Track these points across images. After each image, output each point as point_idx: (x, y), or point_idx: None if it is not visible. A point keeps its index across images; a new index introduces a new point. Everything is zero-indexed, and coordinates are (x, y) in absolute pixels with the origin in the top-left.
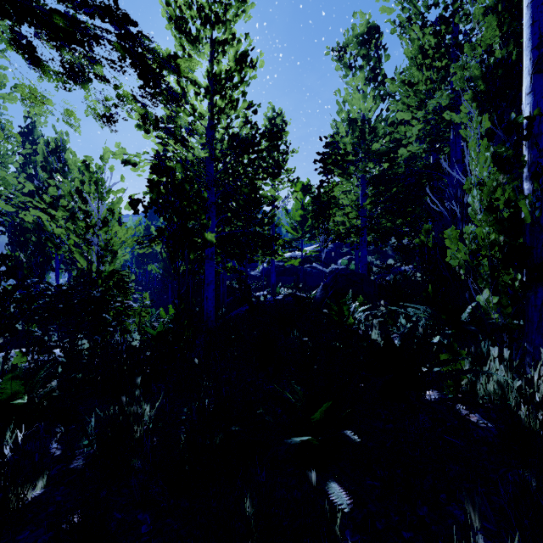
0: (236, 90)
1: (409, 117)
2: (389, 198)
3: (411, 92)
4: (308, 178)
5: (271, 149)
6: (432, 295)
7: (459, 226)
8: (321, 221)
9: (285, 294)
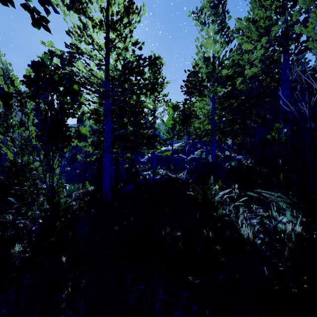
0: (125, 29)
1: (251, 48)
2: (230, 111)
3: (253, 27)
4: (176, 101)
5: (151, 72)
6: (284, 183)
7: (288, 128)
8: (185, 126)
9: (161, 175)
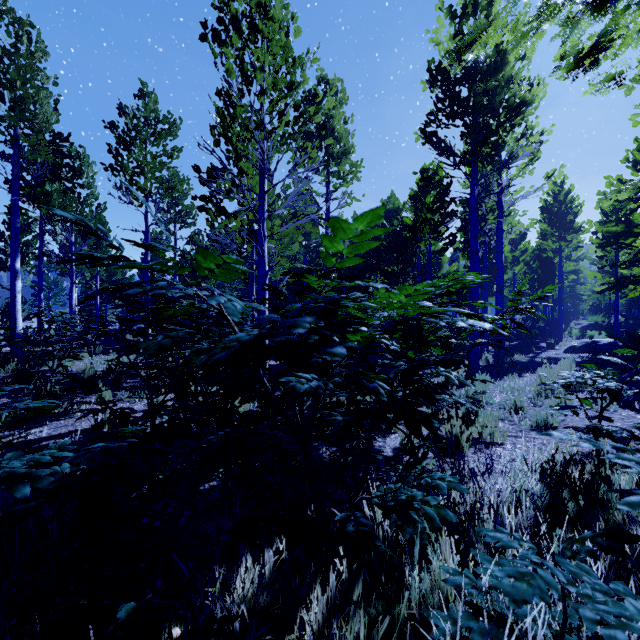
0: None
1: None
2: None
3: None
4: None
5: None
6: None
7: None
8: None
9: None
